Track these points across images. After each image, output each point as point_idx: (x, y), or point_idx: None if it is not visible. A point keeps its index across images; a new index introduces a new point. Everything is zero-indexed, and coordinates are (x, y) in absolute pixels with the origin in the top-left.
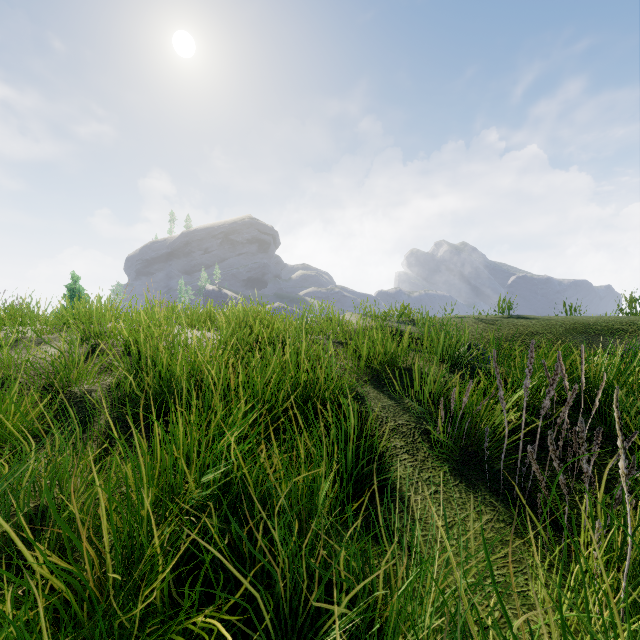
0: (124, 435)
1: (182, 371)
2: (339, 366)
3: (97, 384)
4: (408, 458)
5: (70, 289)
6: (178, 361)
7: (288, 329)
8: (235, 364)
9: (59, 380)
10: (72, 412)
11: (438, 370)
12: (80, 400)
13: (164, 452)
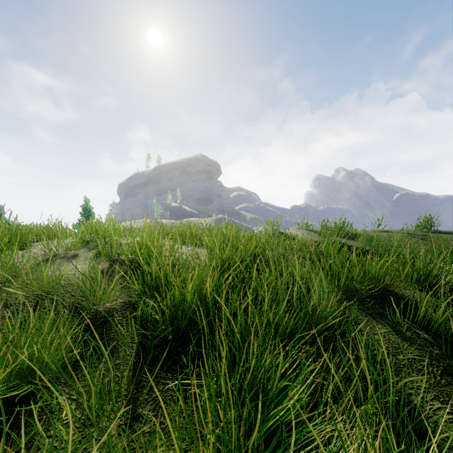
0: (148, 366)
1: (192, 296)
2: (329, 290)
3: (117, 302)
4: (442, 407)
5: (84, 208)
6: (189, 288)
7: (266, 249)
8: (234, 286)
9: (86, 298)
10: (106, 356)
11: (416, 292)
12: (104, 320)
13: (207, 417)
